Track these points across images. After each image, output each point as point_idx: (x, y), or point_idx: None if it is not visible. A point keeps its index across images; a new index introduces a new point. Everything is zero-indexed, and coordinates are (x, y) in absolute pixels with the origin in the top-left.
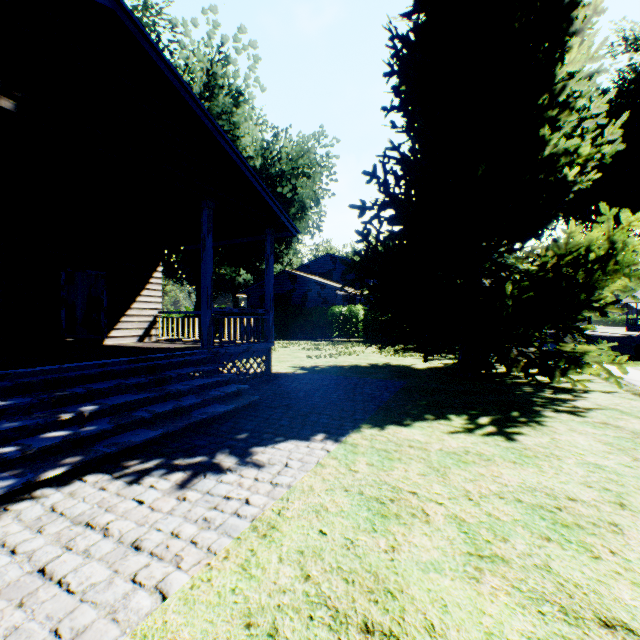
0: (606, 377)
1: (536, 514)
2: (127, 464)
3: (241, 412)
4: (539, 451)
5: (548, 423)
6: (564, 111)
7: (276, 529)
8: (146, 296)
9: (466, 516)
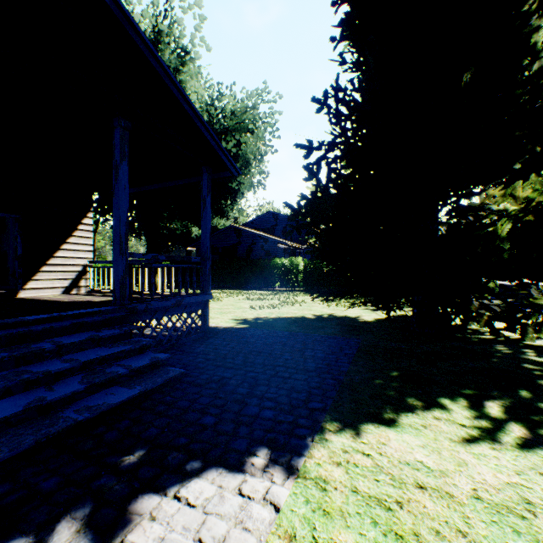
0: None
1: None
2: None
3: (152, 396)
4: None
5: None
6: None
7: None
8: (73, 244)
9: None
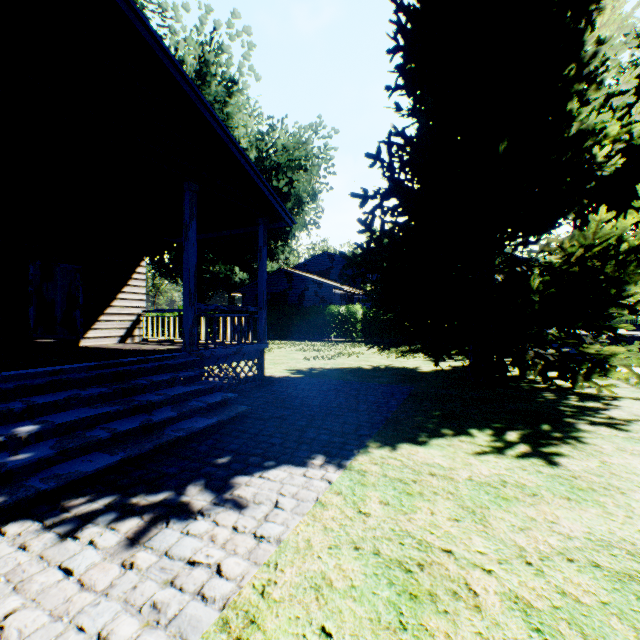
0: (636, 382)
1: (629, 591)
2: (69, 504)
3: (226, 426)
4: (593, 481)
5: (589, 440)
6: (591, 85)
7: (256, 626)
8: (128, 293)
9: (531, 596)
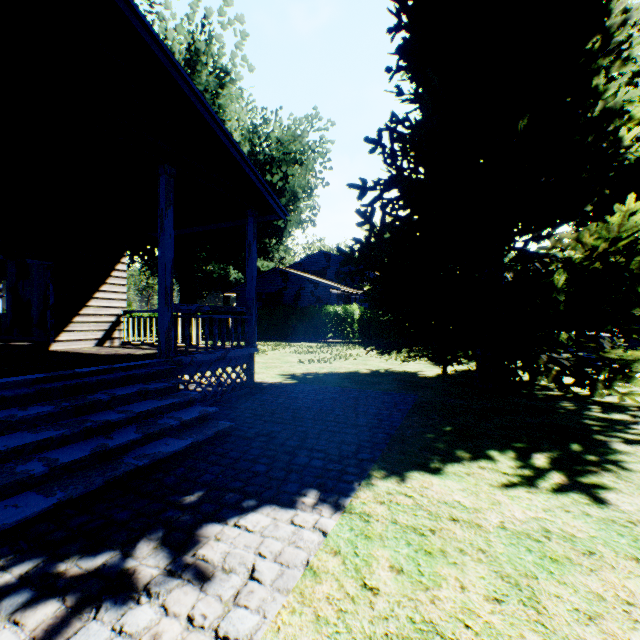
0: None
1: None
2: None
3: (203, 447)
4: None
5: (632, 465)
6: (615, 61)
7: None
8: (107, 292)
9: None
